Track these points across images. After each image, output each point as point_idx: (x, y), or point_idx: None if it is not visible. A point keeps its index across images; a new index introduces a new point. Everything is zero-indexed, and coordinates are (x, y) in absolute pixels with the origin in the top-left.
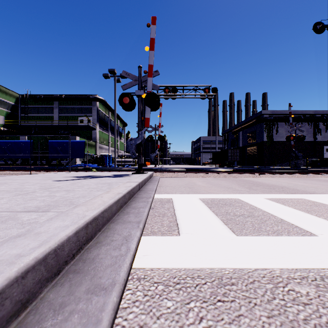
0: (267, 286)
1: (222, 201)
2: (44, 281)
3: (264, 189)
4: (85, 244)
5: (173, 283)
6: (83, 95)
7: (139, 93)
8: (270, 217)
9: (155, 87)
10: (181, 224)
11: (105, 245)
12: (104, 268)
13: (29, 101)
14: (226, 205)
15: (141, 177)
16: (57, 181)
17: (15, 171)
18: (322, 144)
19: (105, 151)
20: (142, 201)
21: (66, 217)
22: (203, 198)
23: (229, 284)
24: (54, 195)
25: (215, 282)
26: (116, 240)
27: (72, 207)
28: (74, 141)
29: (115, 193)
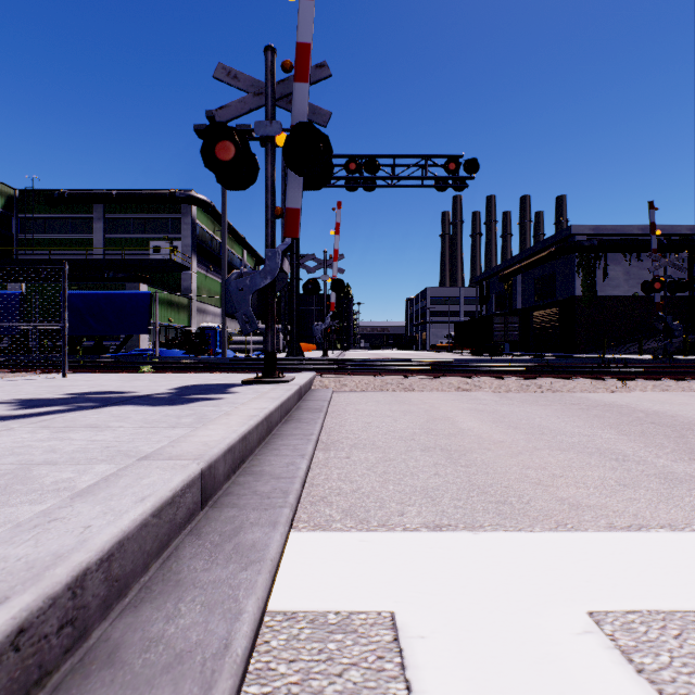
0: None
1: None
2: None
3: None
4: None
5: None
6: (161, 190)
7: (266, 128)
8: None
9: (318, 115)
10: None
11: None
12: None
13: (38, 205)
14: None
15: (253, 408)
16: None
17: None
18: None
19: (212, 320)
20: None
21: None
22: (618, 609)
23: None
24: None
25: None
26: None
27: None
28: (124, 293)
29: None
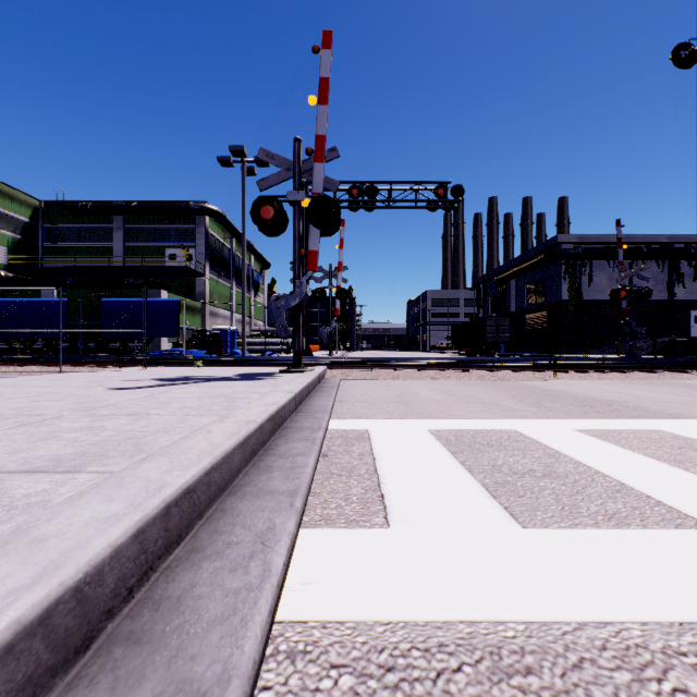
0: (616, 678)
1: (481, 437)
2: (44, 677)
3: (570, 408)
4: (162, 557)
5: (379, 667)
6: (176, 201)
7: (295, 196)
8: (595, 478)
9: (330, 184)
10: (390, 495)
11: (211, 557)
12: (204, 627)
13: (62, 216)
14: (490, 446)
15: (299, 381)
16: (113, 391)
17: (28, 366)
18: (687, 307)
19: (223, 323)
20: (302, 438)
21: (119, 488)
22: (438, 428)
23: (519, 670)
24: (101, 425)
25: (484, 665)
26: (237, 544)
27: (138, 459)
28: (157, 301)
29: (239, 422)
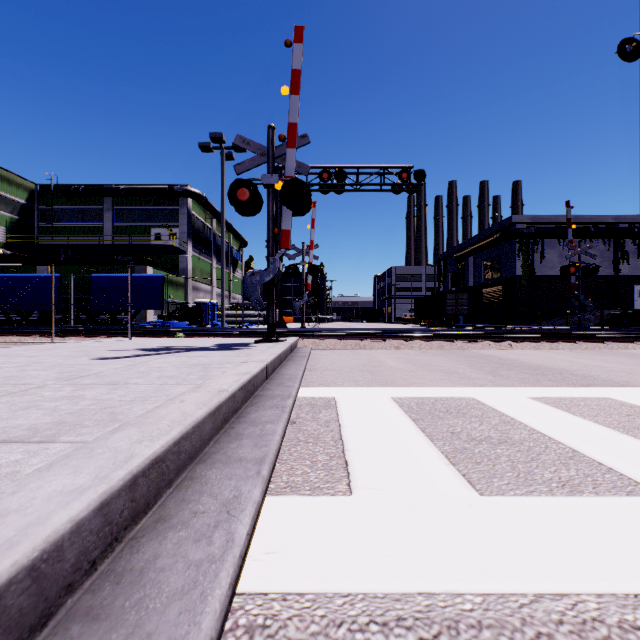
0: None
1: (441, 405)
2: None
3: (524, 377)
4: (128, 527)
5: None
6: (161, 185)
7: (269, 179)
8: (548, 445)
9: (302, 168)
10: (354, 462)
11: (176, 527)
12: (163, 602)
13: (56, 198)
14: (449, 414)
15: (272, 351)
16: (98, 360)
17: (23, 336)
18: (631, 282)
19: (204, 296)
20: (272, 406)
21: (87, 459)
22: (400, 396)
23: None
24: (81, 394)
25: None
26: (203, 513)
27: (111, 428)
28: (142, 276)
29: (212, 391)
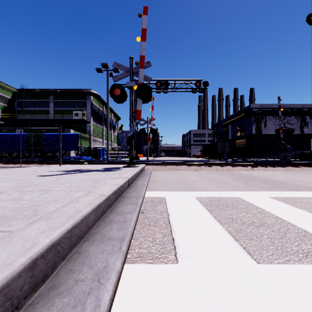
0: None
1: (222, 201)
2: None
3: (263, 185)
4: (28, 296)
5: None
6: (77, 89)
7: (130, 84)
8: (289, 227)
9: (147, 78)
10: (178, 239)
11: (62, 294)
12: None
13: (26, 96)
14: (228, 207)
15: (131, 171)
16: (39, 177)
17: (6, 164)
18: (309, 137)
19: (99, 144)
20: (131, 203)
21: (4, 247)
22: (200, 196)
23: None
24: (22, 197)
25: None
26: (82, 281)
27: (31, 221)
28: (68, 134)
29: (96, 195)
